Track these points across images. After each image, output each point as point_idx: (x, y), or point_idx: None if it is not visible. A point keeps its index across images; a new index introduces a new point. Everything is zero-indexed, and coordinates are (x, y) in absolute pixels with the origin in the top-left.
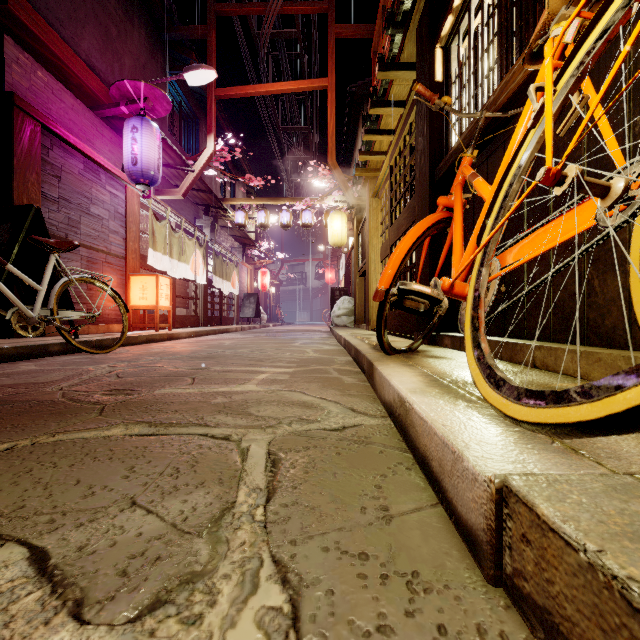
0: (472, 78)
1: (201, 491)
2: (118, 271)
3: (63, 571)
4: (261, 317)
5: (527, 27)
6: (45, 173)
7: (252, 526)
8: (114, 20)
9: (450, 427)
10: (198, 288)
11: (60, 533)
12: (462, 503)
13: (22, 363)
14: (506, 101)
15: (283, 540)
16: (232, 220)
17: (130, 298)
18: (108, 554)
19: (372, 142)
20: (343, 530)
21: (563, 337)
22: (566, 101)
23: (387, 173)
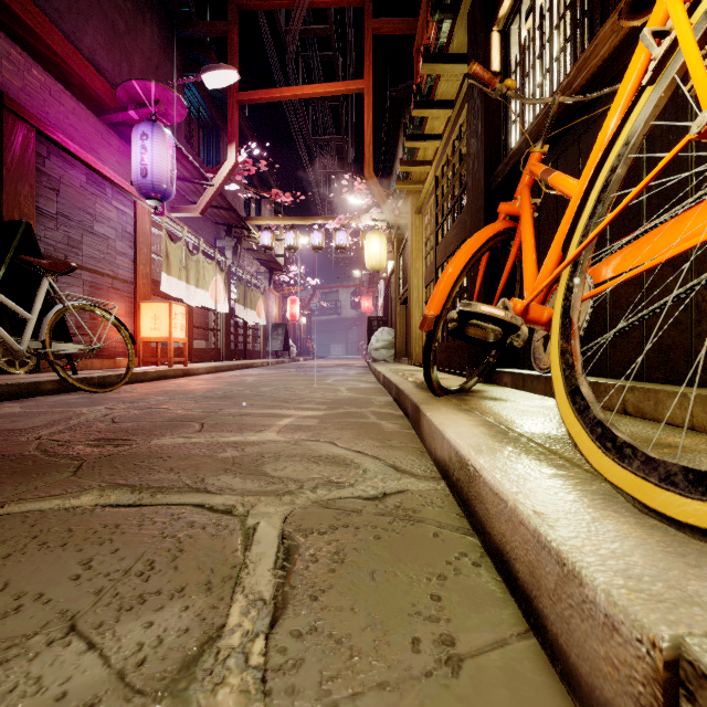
0: (537, 63)
1: (177, 604)
2: (126, 298)
3: None
4: (290, 350)
5: None
6: (40, 185)
7: (243, 678)
8: (122, 13)
9: (547, 516)
10: (219, 318)
11: None
12: (580, 653)
13: (6, 404)
14: (585, 83)
15: None
16: (257, 242)
17: (140, 329)
18: None
19: (415, 150)
20: (386, 688)
21: (661, 375)
22: (704, 41)
23: (432, 185)
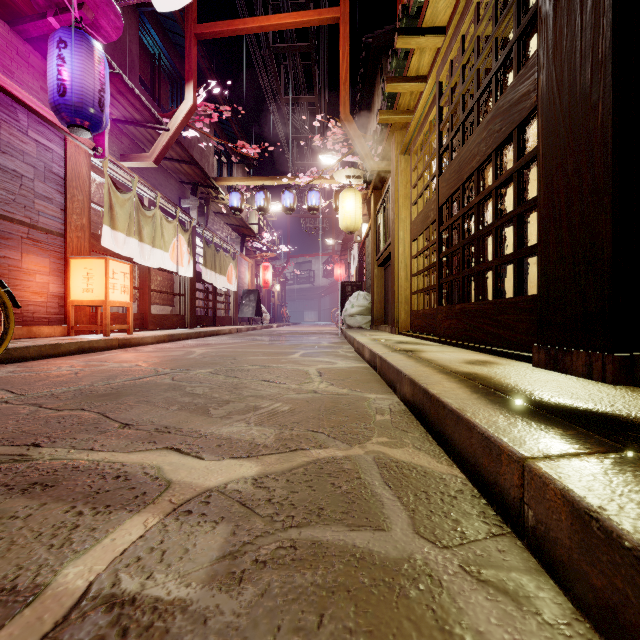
0: None
1: None
2: (52, 253)
3: None
4: (263, 317)
5: None
6: None
7: None
8: None
9: None
10: (183, 282)
11: None
12: None
13: None
14: None
15: None
16: (226, 203)
17: (70, 290)
18: None
19: (405, 63)
20: None
21: None
22: None
23: (428, 106)
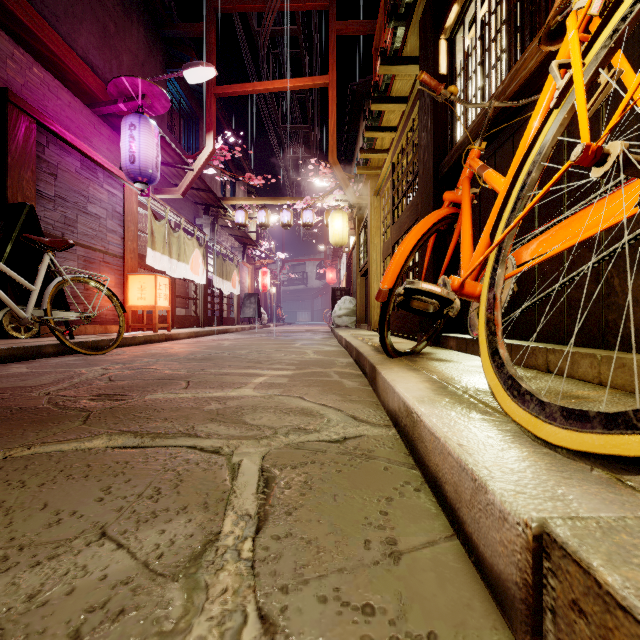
0: (478, 69)
1: (182, 518)
2: (116, 271)
3: (3, 630)
4: (262, 317)
5: (539, 12)
6: (41, 171)
7: (237, 566)
8: (112, 16)
9: (467, 447)
10: (198, 288)
11: (11, 575)
12: (485, 543)
13: (14, 365)
14: (516, 90)
15: (273, 586)
16: (232, 219)
17: (128, 298)
18: (62, 605)
19: (374, 139)
20: (344, 572)
21: (579, 340)
22: (595, 76)
23: (389, 171)
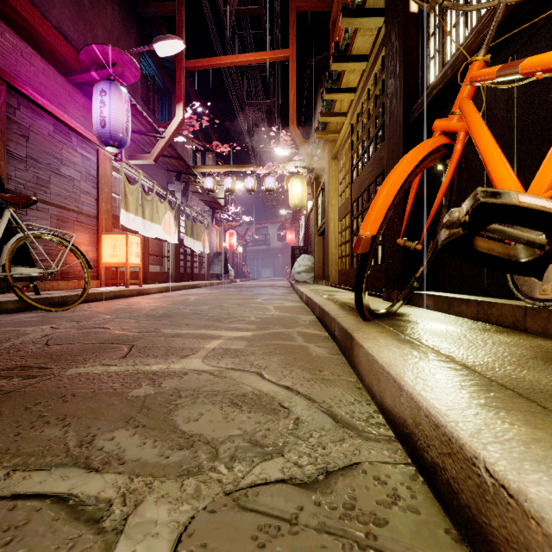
0: None
1: None
2: (90, 230)
3: None
4: (229, 273)
5: None
6: (11, 132)
7: None
8: None
9: None
10: (170, 247)
11: None
12: None
13: None
14: None
15: None
16: (202, 185)
17: (102, 255)
18: None
19: (332, 103)
20: None
21: None
22: None
23: (347, 133)
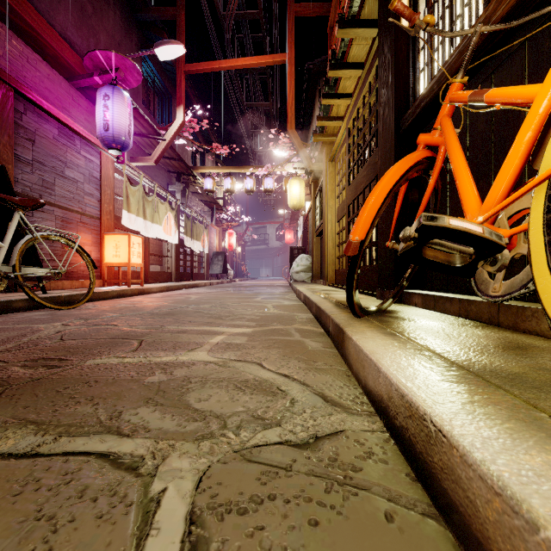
0: (446, 13)
1: None
2: (93, 231)
3: None
4: (228, 273)
5: None
6: (18, 136)
7: None
8: None
9: None
10: (170, 247)
11: None
12: None
13: None
14: (505, 13)
15: None
16: (201, 186)
17: (104, 256)
18: None
19: (330, 108)
20: None
21: None
22: None
23: (344, 137)
